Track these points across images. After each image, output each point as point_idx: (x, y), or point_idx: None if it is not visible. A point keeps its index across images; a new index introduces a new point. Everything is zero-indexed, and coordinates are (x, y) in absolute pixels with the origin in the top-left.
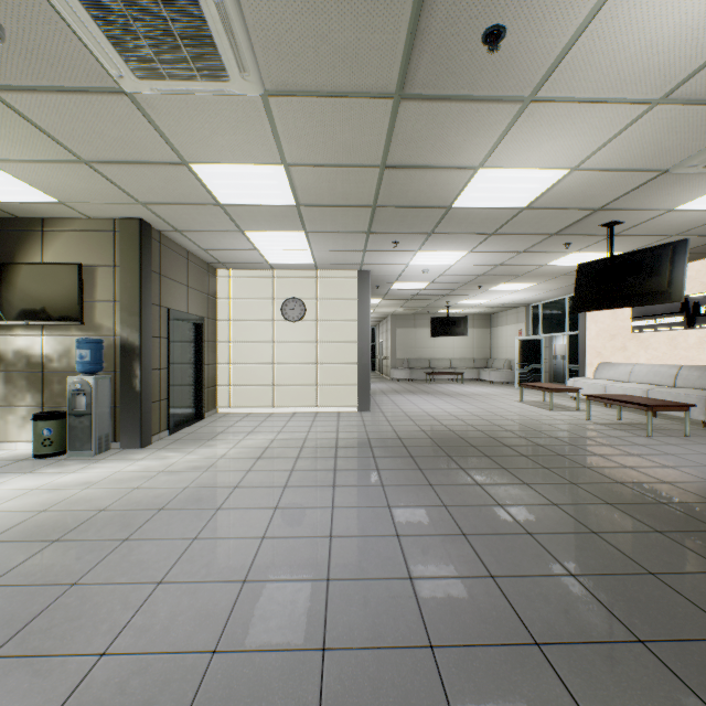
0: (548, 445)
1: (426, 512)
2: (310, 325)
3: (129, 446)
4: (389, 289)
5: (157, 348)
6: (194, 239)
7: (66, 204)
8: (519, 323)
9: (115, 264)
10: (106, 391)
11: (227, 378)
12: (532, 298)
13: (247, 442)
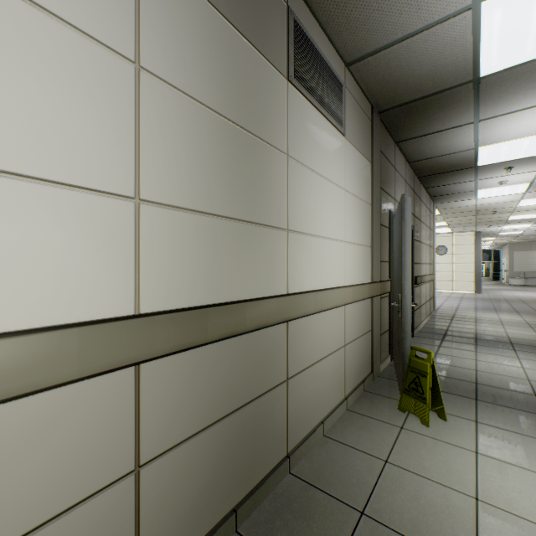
0: None
1: (485, 304)
2: (449, 256)
3: None
4: (497, 234)
5: None
6: None
7: None
8: None
9: None
10: None
11: None
12: None
13: None
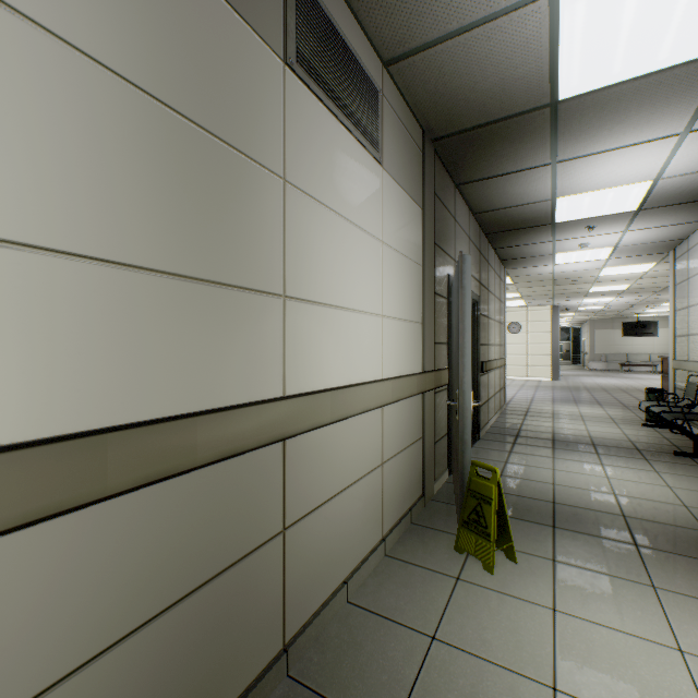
0: None
1: (564, 394)
2: (523, 335)
3: None
4: (577, 309)
5: None
6: None
7: None
8: None
9: None
10: None
11: None
12: None
13: None
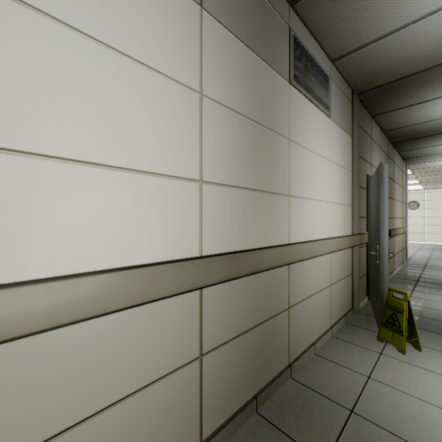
0: None
1: None
2: (420, 211)
3: None
4: None
5: None
6: None
7: None
8: None
9: None
10: None
11: None
12: None
13: None
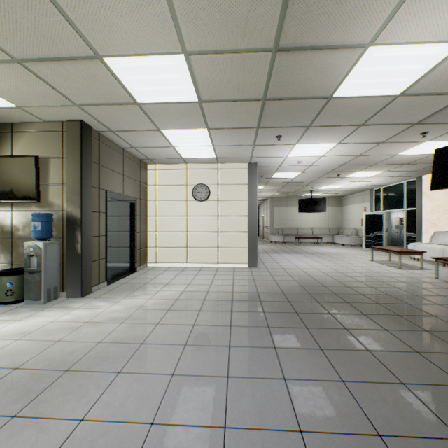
0: (415, 303)
1: (325, 390)
2: (213, 204)
3: (73, 295)
4: (270, 178)
5: (96, 220)
6: (126, 139)
7: (23, 109)
8: (364, 202)
9: (63, 156)
10: (54, 253)
11: (154, 242)
12: (376, 183)
13: (162, 294)
